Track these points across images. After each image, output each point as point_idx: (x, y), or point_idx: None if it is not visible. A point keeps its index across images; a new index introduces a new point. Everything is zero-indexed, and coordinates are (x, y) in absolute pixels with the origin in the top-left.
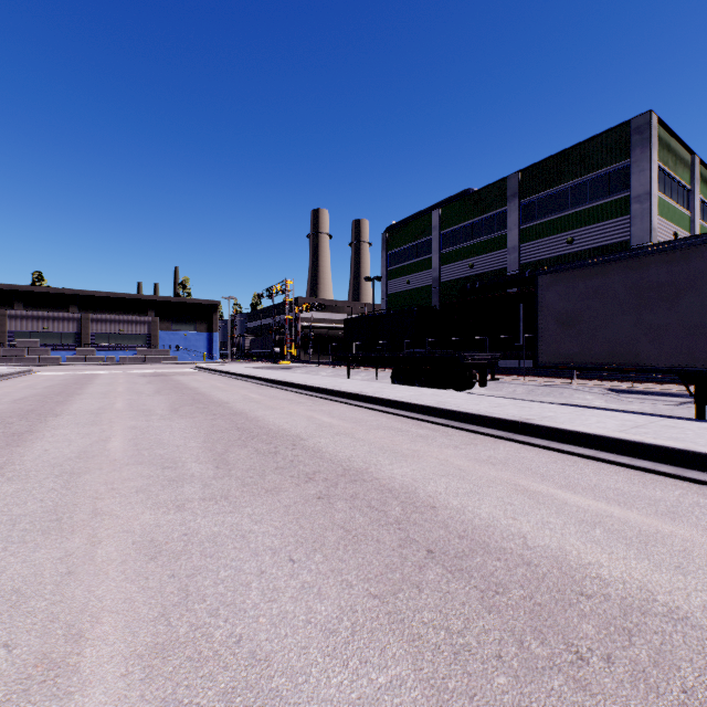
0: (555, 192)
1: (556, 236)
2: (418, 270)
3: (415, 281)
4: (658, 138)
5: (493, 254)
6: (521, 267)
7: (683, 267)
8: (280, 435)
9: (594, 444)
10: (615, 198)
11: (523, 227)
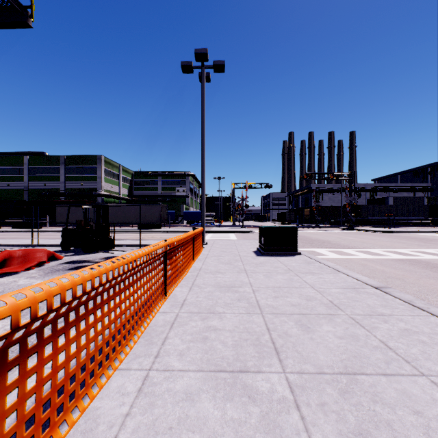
0: (77, 167)
1: (78, 182)
2: (15, 180)
3: (13, 185)
4: (106, 161)
5: (55, 182)
6: (66, 190)
7: (77, 208)
8: None
9: (55, 231)
10: (94, 175)
11: (67, 175)
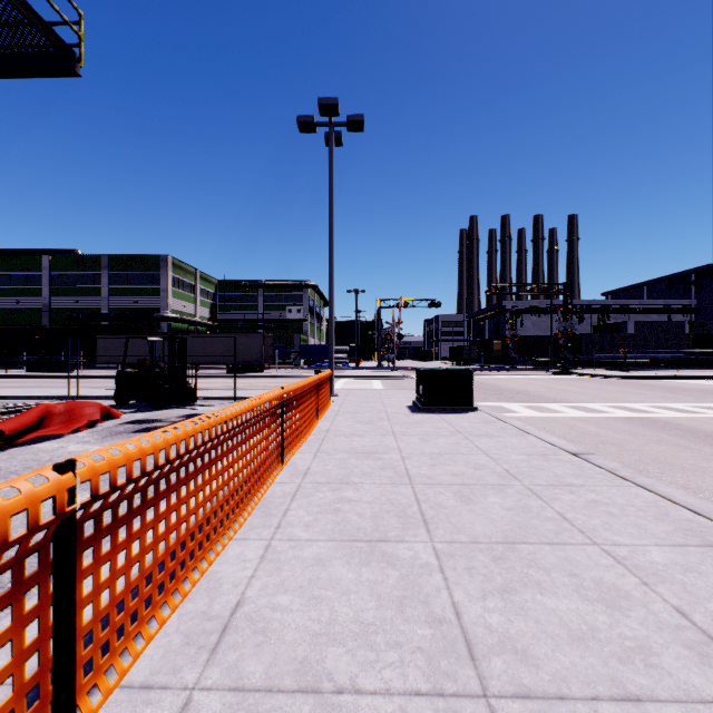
0: (129, 274)
1: (130, 297)
2: (29, 295)
3: (26, 303)
4: (175, 264)
5: (93, 298)
6: (111, 310)
7: (130, 339)
8: (8, 381)
9: (96, 377)
10: (156, 287)
11: (112, 287)
